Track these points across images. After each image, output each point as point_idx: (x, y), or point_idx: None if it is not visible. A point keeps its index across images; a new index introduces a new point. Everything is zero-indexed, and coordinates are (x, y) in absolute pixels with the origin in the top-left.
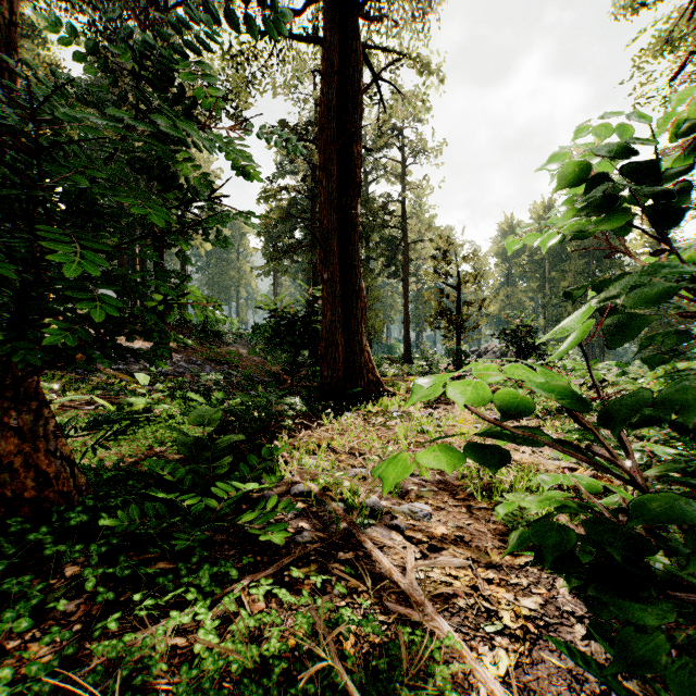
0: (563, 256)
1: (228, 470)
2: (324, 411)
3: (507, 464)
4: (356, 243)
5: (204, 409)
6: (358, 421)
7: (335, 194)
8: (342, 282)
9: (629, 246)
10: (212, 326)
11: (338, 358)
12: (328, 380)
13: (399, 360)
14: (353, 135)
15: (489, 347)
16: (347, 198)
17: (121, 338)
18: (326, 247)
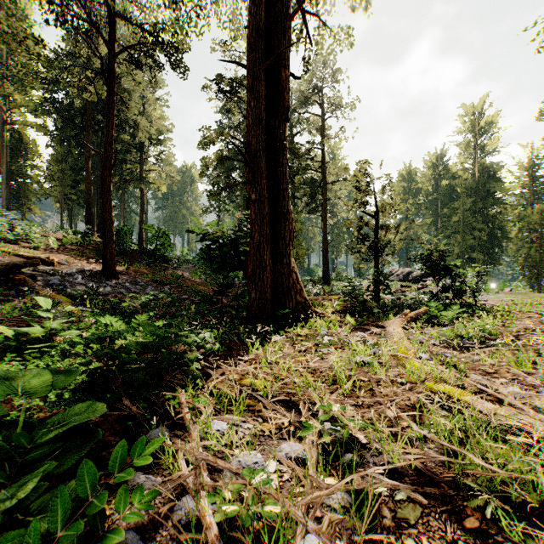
0: (454, 195)
1: (96, 446)
2: (251, 335)
3: (508, 434)
4: (284, 166)
5: (4, 373)
6: (287, 347)
7: (263, 114)
8: (270, 204)
9: (508, 187)
10: (161, 252)
11: (266, 279)
12: (256, 301)
13: (319, 281)
14: (282, 60)
15: (393, 271)
16: (275, 121)
17: (74, 262)
18: (254, 167)
